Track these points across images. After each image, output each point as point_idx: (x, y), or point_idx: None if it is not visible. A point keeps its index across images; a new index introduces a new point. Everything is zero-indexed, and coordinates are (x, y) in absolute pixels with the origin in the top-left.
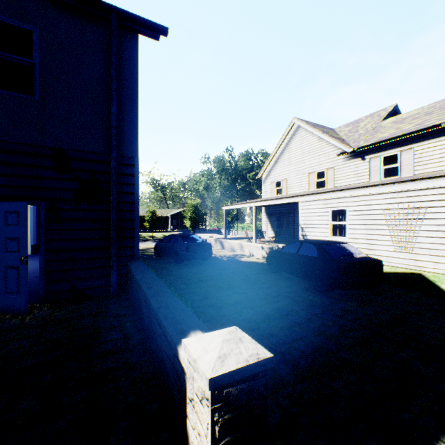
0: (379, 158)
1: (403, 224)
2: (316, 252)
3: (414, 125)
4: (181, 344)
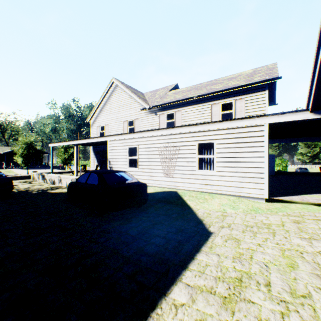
0: (164, 115)
1: (169, 157)
2: (97, 180)
3: (182, 96)
4: None
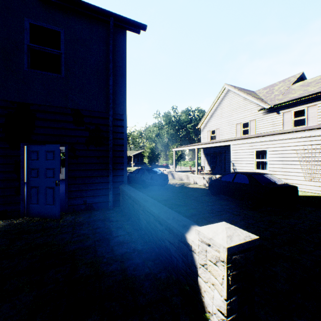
0: (290, 112)
1: (312, 160)
2: (247, 180)
3: (318, 87)
4: (187, 233)
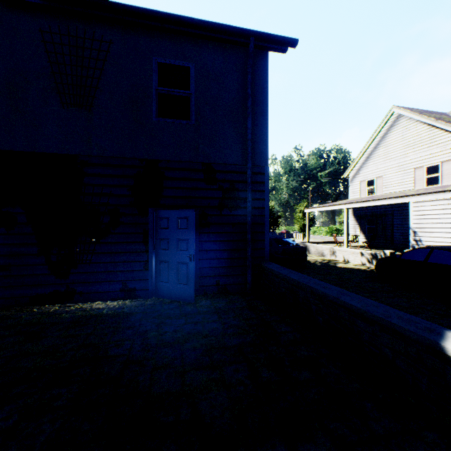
0: None
1: None
2: None
3: None
4: (444, 341)
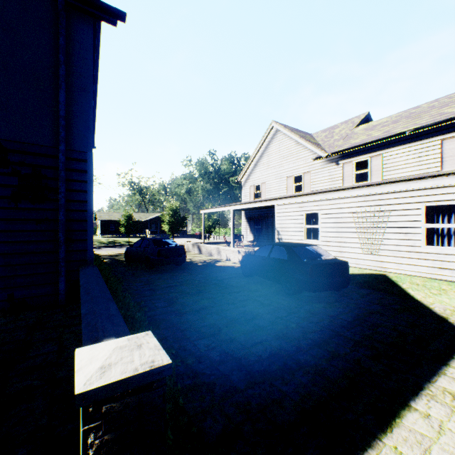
0: (351, 164)
1: (370, 226)
2: (286, 254)
3: (383, 132)
4: None
